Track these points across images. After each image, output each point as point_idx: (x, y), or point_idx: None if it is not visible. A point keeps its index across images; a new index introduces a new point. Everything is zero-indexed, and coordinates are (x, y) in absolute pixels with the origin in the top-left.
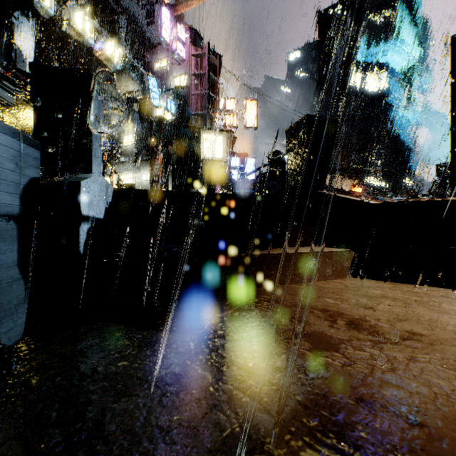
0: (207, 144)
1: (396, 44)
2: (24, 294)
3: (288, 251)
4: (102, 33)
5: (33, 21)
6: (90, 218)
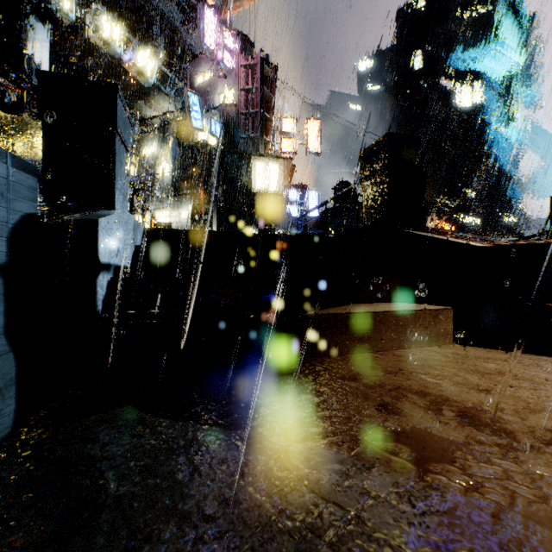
0: (260, 174)
1: (494, 47)
2: (14, 372)
3: (366, 309)
4: (133, 41)
5: (53, 30)
6: (111, 266)
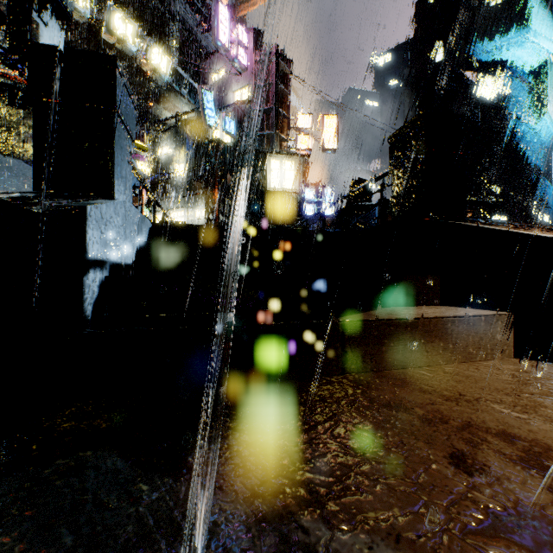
0: (275, 172)
1: (522, 35)
2: None
3: (406, 314)
4: (147, 39)
5: (72, 35)
6: (106, 263)
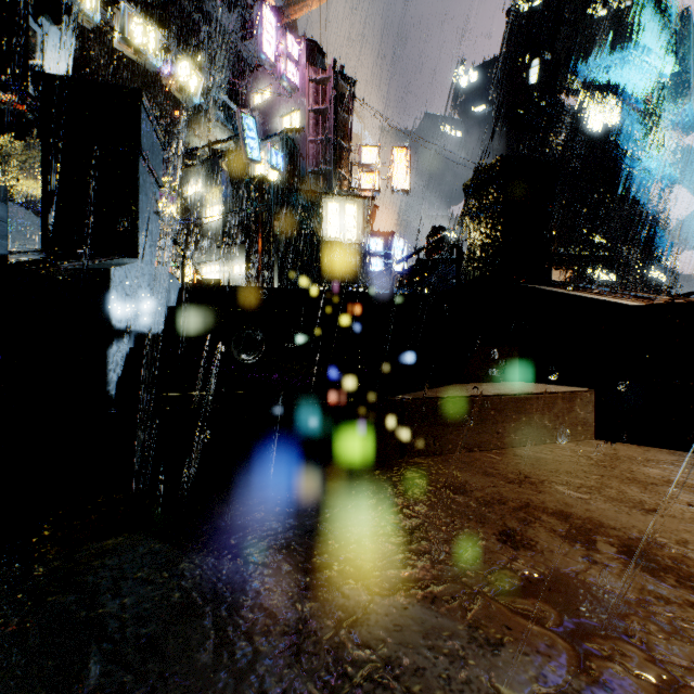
0: (333, 217)
1: (634, 54)
2: None
3: (475, 391)
4: (173, 50)
5: (75, 40)
6: (131, 333)
